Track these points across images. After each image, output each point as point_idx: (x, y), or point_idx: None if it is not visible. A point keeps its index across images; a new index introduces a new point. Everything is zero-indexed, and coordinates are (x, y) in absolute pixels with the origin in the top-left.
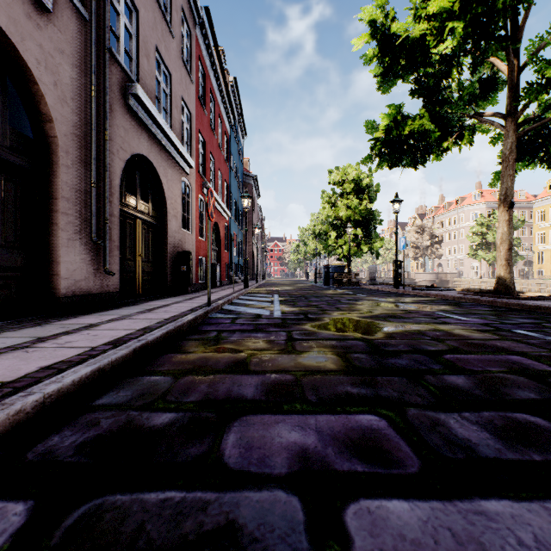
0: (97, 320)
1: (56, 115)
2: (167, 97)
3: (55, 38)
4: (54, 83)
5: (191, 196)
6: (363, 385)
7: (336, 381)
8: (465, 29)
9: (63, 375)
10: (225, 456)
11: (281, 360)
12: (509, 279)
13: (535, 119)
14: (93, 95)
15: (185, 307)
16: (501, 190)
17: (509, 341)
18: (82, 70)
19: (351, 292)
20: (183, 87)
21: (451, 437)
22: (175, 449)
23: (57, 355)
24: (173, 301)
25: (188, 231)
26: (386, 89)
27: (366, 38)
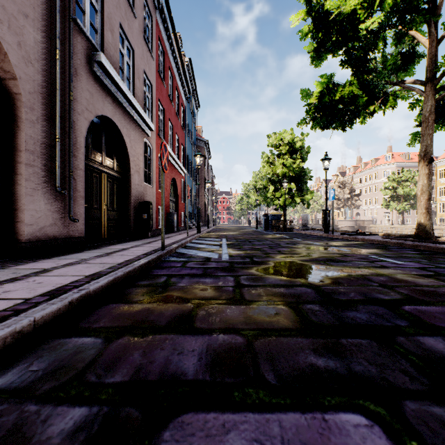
0: (53, 265)
1: (20, 73)
2: (130, 69)
3: (19, 1)
4: (18, 43)
5: (152, 155)
6: (329, 352)
7: (294, 346)
8: (394, 1)
9: None
10: None
11: (230, 313)
12: (428, 225)
13: None
14: (57, 58)
15: (141, 251)
16: (421, 147)
17: None
18: (47, 34)
19: (288, 236)
20: (145, 61)
21: None
22: None
23: None
24: (132, 245)
25: (150, 184)
26: (318, 63)
27: (302, 14)
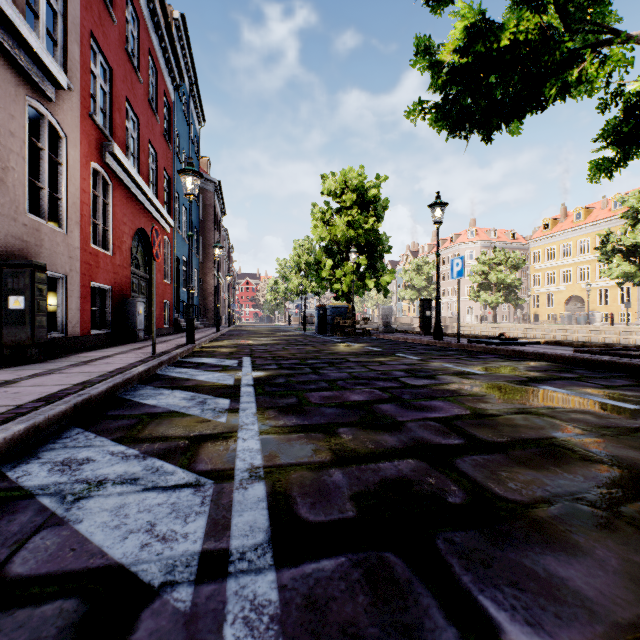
0: None
1: None
2: None
3: None
4: None
5: (66, 155)
6: None
7: None
8: None
9: None
10: None
11: None
12: None
13: None
14: None
15: None
16: None
17: None
18: None
19: (377, 348)
20: None
21: None
22: None
23: None
24: None
25: (58, 226)
26: (438, 5)
27: None
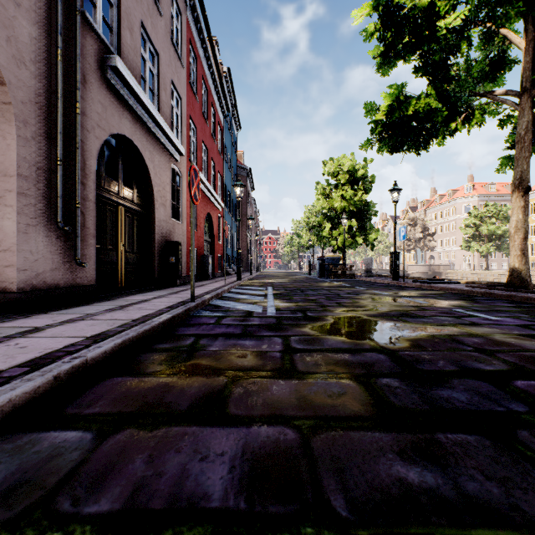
0: (48, 322)
1: (9, 77)
2: (154, 78)
3: None
4: (7, 38)
5: (181, 185)
6: (423, 458)
7: (371, 447)
8: None
9: None
10: None
11: (277, 391)
12: (524, 271)
13: None
14: (59, 60)
15: (165, 303)
16: (515, 174)
17: None
18: (46, 30)
19: (348, 284)
20: (173, 69)
21: None
22: None
23: None
24: (155, 295)
25: (179, 220)
26: (385, 71)
27: (367, 9)
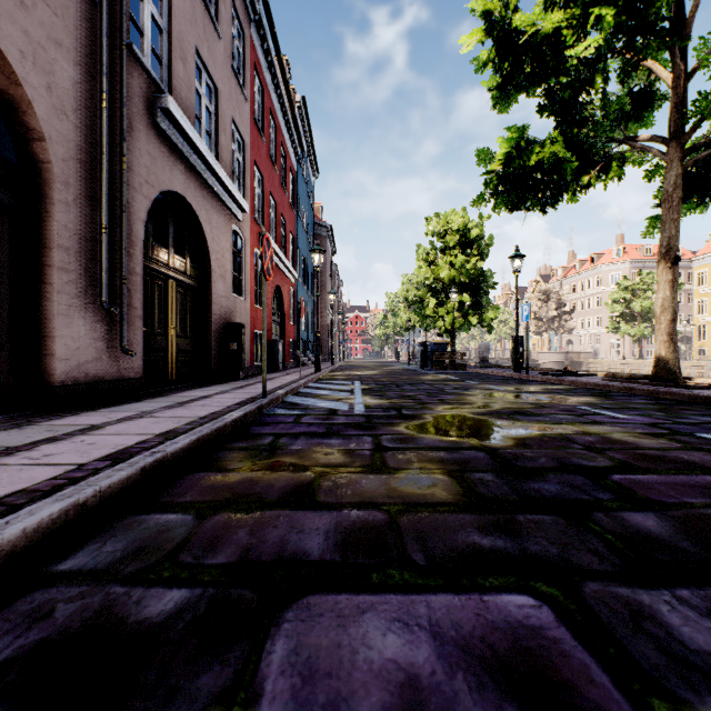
0: (103, 419)
1: (50, 132)
2: (211, 117)
3: (48, 23)
4: (47, 86)
5: (244, 250)
6: (498, 531)
7: (453, 524)
8: (617, 18)
9: (8, 520)
10: (263, 698)
11: (366, 484)
12: (672, 360)
13: (707, 144)
14: (104, 107)
15: (232, 400)
16: (662, 240)
17: (698, 451)
18: (88, 71)
19: (457, 377)
20: (234, 104)
21: (676, 648)
22: (172, 679)
23: (20, 478)
24: (217, 391)
25: (241, 296)
26: (503, 107)
27: (479, 35)
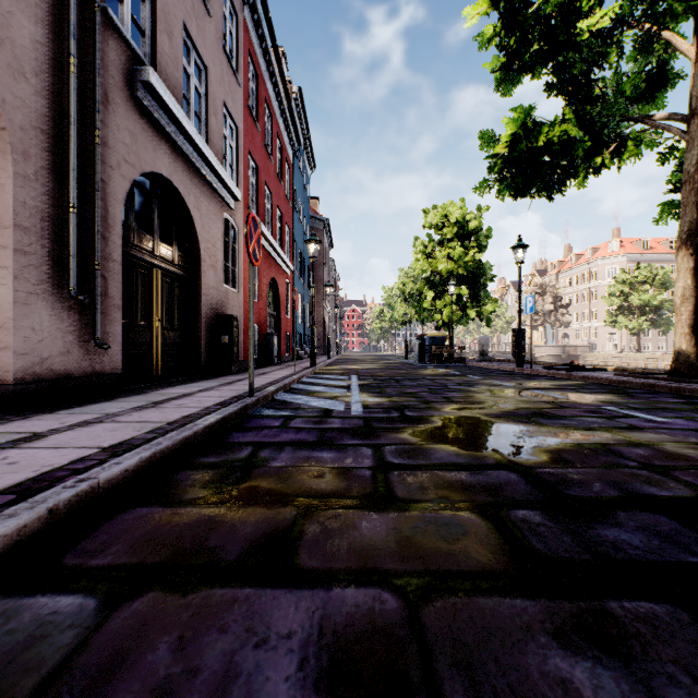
0: (53, 425)
1: (4, 94)
2: (201, 99)
3: None
4: (0, 41)
5: (237, 240)
6: (592, 643)
7: (512, 624)
8: None
9: None
10: None
11: (368, 529)
12: (694, 354)
13: None
14: (72, 71)
15: (214, 398)
16: (682, 225)
17: None
18: (54, 31)
19: (458, 372)
20: (226, 88)
21: None
22: None
23: None
24: (202, 388)
25: (234, 288)
26: (507, 90)
27: (484, 6)
